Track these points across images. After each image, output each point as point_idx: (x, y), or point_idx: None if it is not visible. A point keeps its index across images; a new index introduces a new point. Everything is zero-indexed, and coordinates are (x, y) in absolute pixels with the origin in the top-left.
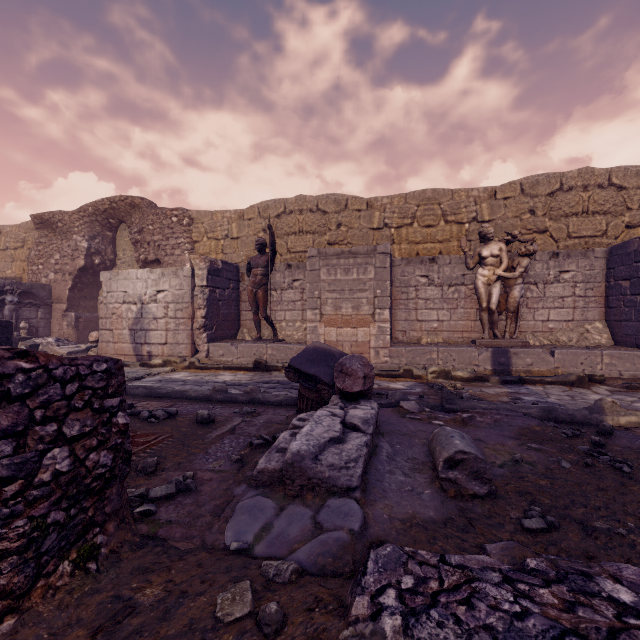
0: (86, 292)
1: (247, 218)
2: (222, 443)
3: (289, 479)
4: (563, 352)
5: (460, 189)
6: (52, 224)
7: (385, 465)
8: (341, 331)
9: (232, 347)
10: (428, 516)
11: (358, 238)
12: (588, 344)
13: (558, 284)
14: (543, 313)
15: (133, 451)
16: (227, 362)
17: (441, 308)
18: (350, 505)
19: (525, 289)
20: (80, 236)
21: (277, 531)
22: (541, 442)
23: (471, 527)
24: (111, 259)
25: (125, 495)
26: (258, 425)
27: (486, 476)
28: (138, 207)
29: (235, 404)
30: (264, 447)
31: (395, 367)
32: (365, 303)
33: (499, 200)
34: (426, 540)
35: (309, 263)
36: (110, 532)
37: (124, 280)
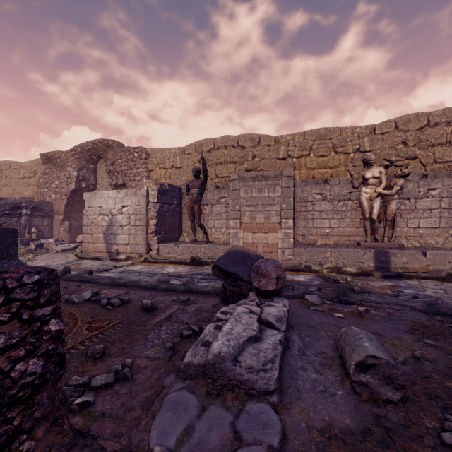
0: (76, 207)
1: (187, 153)
2: (160, 330)
3: (211, 378)
4: (434, 253)
5: (346, 127)
6: (53, 160)
7: (297, 360)
8: (256, 235)
9: (175, 247)
10: (344, 424)
11: (268, 166)
12: None
13: (427, 199)
14: (414, 222)
15: (88, 336)
16: (172, 258)
17: (332, 218)
18: (268, 413)
19: (399, 203)
20: (72, 168)
21: (198, 437)
22: (435, 338)
23: (390, 440)
24: (93, 184)
25: (59, 395)
26: (190, 313)
27: (398, 382)
28: (111, 147)
29: (174, 292)
30: (192, 337)
31: (297, 263)
32: (274, 214)
33: (377, 135)
34: None
35: (232, 185)
36: (39, 436)
37: (100, 198)
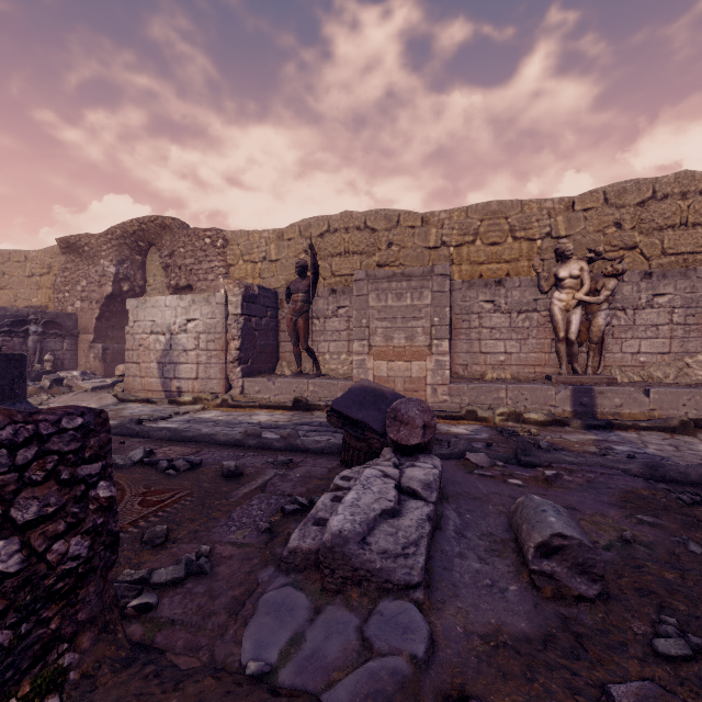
0: (114, 321)
1: (287, 238)
2: (249, 504)
3: (328, 568)
4: (660, 391)
5: (531, 200)
6: (78, 248)
7: (453, 545)
8: (392, 365)
9: (269, 383)
10: (518, 629)
11: (412, 259)
12: (689, 381)
13: (651, 310)
14: (633, 344)
15: (142, 514)
16: (264, 399)
17: (509, 338)
18: (410, 614)
19: (610, 316)
20: (108, 261)
21: (310, 647)
22: (655, 513)
23: (581, 649)
24: (140, 285)
25: (110, 591)
26: (294, 480)
27: (596, 571)
28: (169, 228)
29: (269, 451)
30: (299, 513)
31: (456, 407)
32: (420, 333)
33: (578, 212)
34: (520, 672)
35: (356, 287)
36: (84, 647)
37: (152, 308)
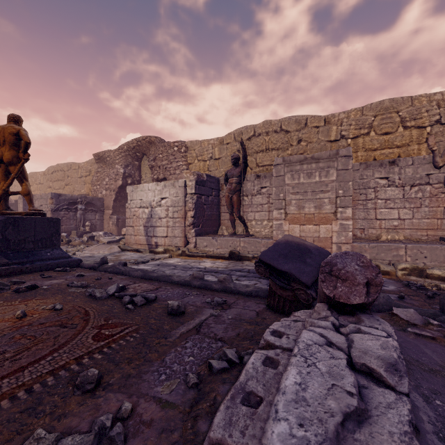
0: (123, 202)
1: (226, 143)
2: (183, 347)
3: None
4: None
5: (421, 95)
6: (104, 159)
7: None
8: (304, 228)
9: (213, 240)
10: None
11: (316, 150)
12: None
13: None
14: None
15: (90, 349)
16: (209, 252)
17: (402, 207)
18: None
19: None
20: (119, 165)
21: None
22: None
23: None
24: (138, 180)
25: None
26: (226, 322)
27: None
28: (153, 143)
29: (209, 291)
30: (228, 370)
31: None
32: (327, 203)
33: None
34: None
35: (275, 170)
36: None
37: (140, 191)
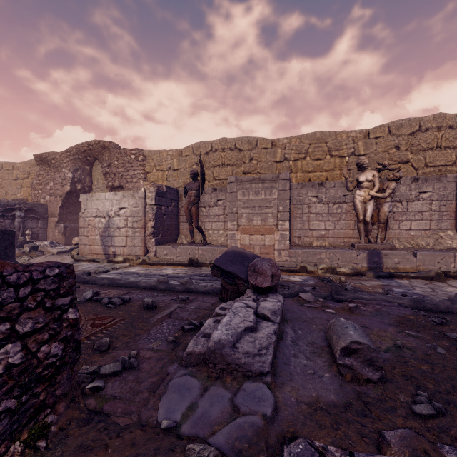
0: (71, 209)
1: (184, 155)
2: (161, 326)
3: (211, 363)
4: (423, 254)
5: (342, 131)
6: (48, 161)
7: (290, 349)
8: (253, 237)
9: (173, 249)
10: (329, 399)
11: (265, 169)
12: (442, 247)
13: (418, 202)
14: (406, 224)
15: (93, 332)
16: (169, 260)
17: (327, 220)
18: (263, 390)
19: (392, 206)
20: (67, 169)
21: (201, 411)
22: (417, 329)
23: (368, 411)
24: (89, 185)
25: (75, 377)
26: (190, 310)
27: (378, 364)
28: (107, 148)
29: (173, 292)
30: (193, 331)
31: (293, 264)
32: (271, 216)
33: (371, 139)
34: (330, 425)
35: (229, 187)
36: (60, 411)
37: (96, 200)
